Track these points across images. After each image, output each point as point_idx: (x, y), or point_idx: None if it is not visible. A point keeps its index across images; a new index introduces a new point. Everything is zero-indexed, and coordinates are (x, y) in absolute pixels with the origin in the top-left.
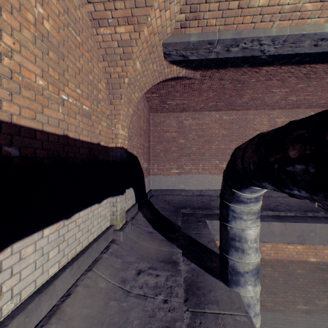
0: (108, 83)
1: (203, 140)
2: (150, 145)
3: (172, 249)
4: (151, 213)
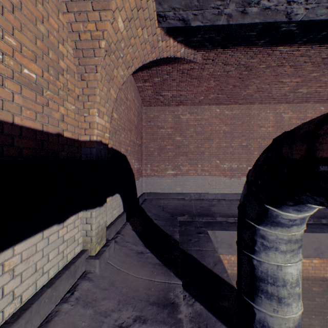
0: (77, 48)
1: (202, 137)
2: (142, 143)
3: (169, 279)
4: (143, 224)
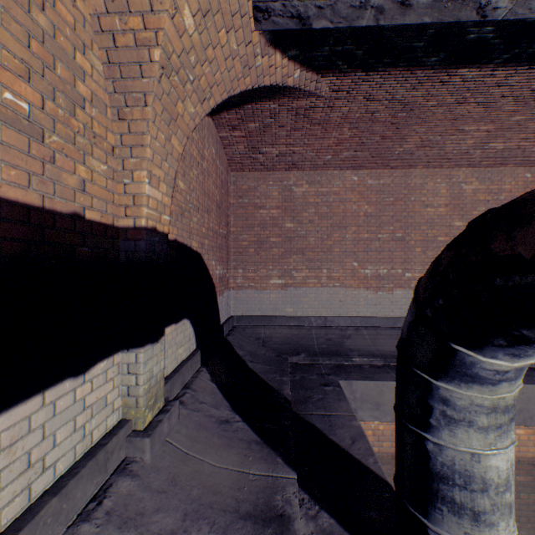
0: (110, 62)
1: (329, 224)
2: (229, 233)
3: (275, 470)
4: (230, 370)
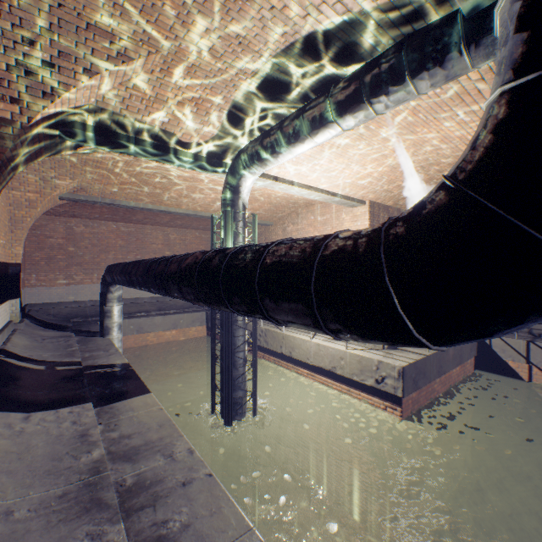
0: (12, 219)
1: (99, 249)
2: (26, 252)
3: (67, 333)
4: (38, 321)
